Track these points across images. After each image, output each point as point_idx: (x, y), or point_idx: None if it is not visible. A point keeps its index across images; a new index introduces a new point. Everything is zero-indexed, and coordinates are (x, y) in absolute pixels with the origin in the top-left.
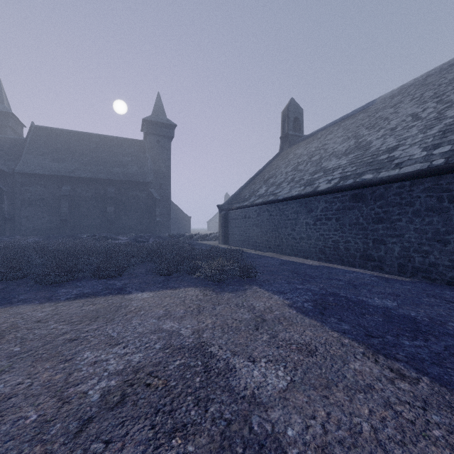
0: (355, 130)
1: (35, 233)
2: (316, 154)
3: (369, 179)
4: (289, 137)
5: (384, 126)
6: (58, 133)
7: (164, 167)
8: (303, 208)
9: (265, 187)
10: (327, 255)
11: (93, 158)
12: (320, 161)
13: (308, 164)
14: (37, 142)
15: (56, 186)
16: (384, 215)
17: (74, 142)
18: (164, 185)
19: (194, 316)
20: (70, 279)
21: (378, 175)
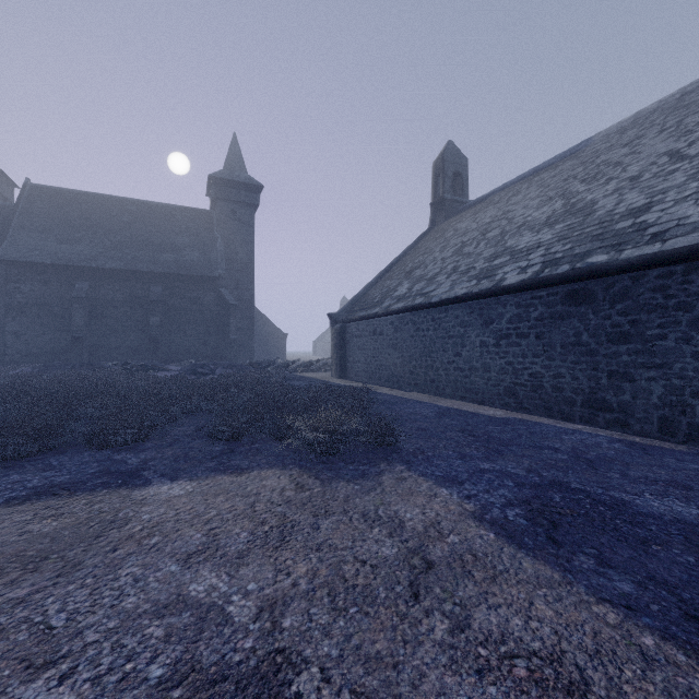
0: (562, 186)
1: (29, 359)
2: (494, 228)
3: (601, 262)
4: (446, 204)
5: (617, 175)
6: (70, 196)
7: (244, 253)
8: (476, 316)
9: (408, 283)
10: (520, 398)
11: (128, 238)
12: (503, 238)
13: (482, 243)
14: (34, 212)
15: (65, 282)
16: (630, 328)
17: (97, 211)
18: (243, 282)
19: (268, 550)
20: (41, 451)
21: (619, 255)
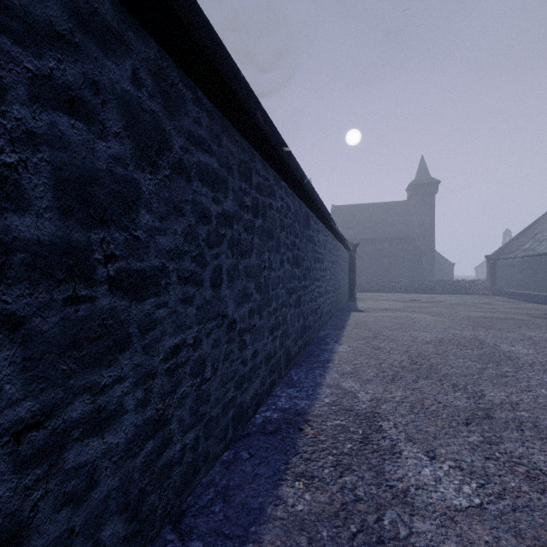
0: None
1: None
2: None
3: None
4: None
5: None
6: (347, 208)
7: (428, 220)
8: None
9: (531, 242)
10: None
11: (371, 223)
12: None
13: None
14: (336, 218)
15: None
16: None
17: (357, 213)
18: (427, 237)
19: (469, 297)
20: (415, 292)
21: None
